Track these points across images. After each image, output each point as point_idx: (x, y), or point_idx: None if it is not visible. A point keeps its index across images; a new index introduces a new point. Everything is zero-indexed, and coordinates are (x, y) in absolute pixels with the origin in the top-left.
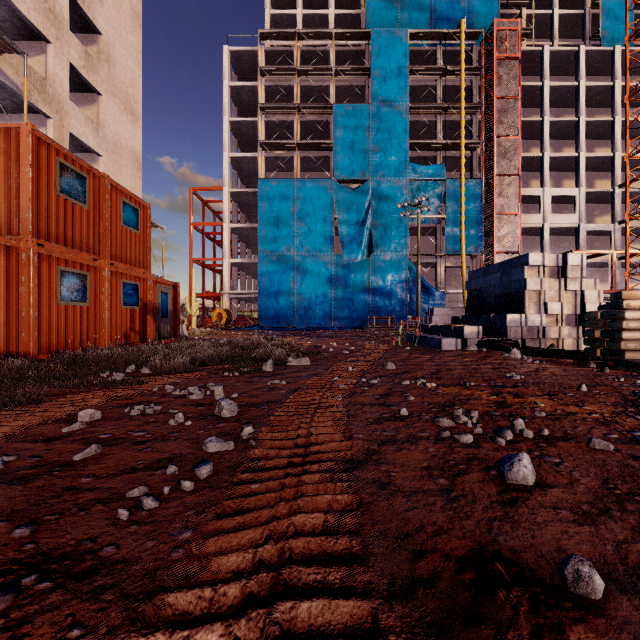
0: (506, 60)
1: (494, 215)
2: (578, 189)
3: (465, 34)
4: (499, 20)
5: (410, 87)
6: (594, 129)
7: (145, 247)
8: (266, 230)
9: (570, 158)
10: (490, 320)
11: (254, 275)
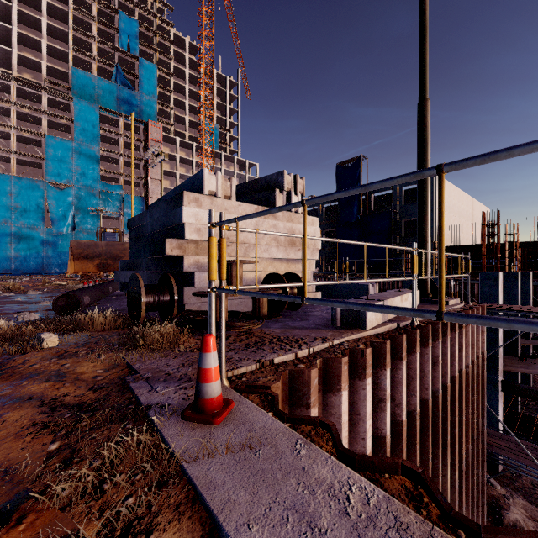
0: (155, 142)
1: None
2: None
3: (135, 119)
4: (151, 121)
5: (103, 135)
6: None
7: None
8: None
9: None
10: None
11: None
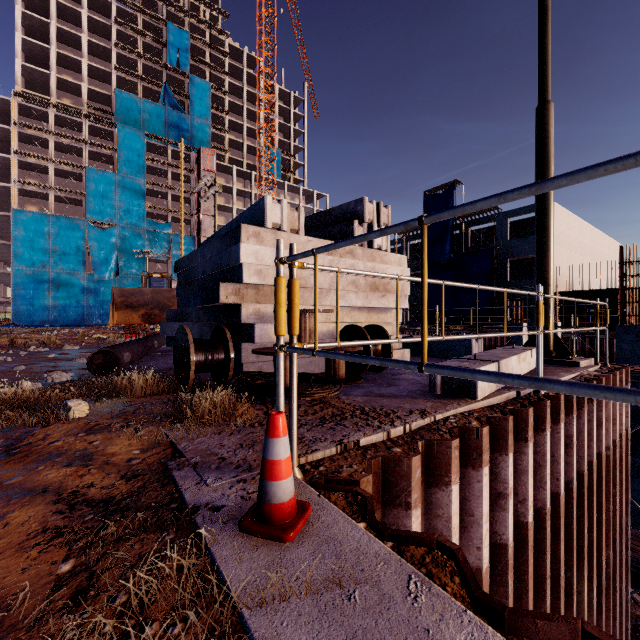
0: (208, 172)
1: None
2: None
3: (186, 146)
4: (204, 147)
5: (149, 166)
6: None
7: None
8: (21, 250)
9: None
10: None
11: None
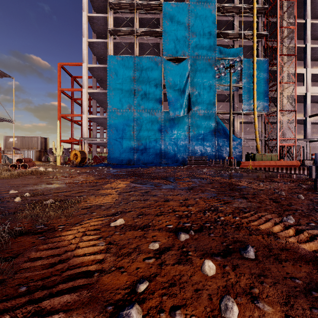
0: None
1: (278, 83)
2: None
3: None
4: None
5: None
6: None
7: None
8: (113, 93)
9: None
10: None
11: None
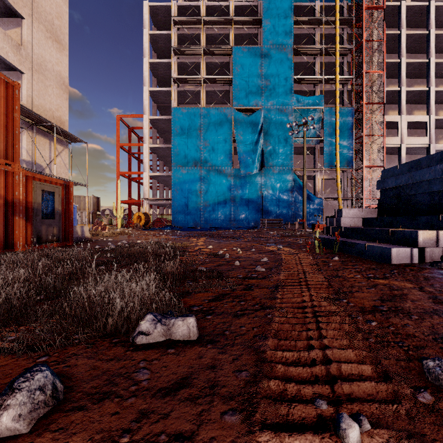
0: (373, 10)
1: (363, 136)
2: (429, 116)
3: None
4: None
5: (294, 35)
6: (440, 69)
7: (10, 134)
8: (178, 149)
9: (422, 92)
10: (437, 222)
11: (170, 187)
